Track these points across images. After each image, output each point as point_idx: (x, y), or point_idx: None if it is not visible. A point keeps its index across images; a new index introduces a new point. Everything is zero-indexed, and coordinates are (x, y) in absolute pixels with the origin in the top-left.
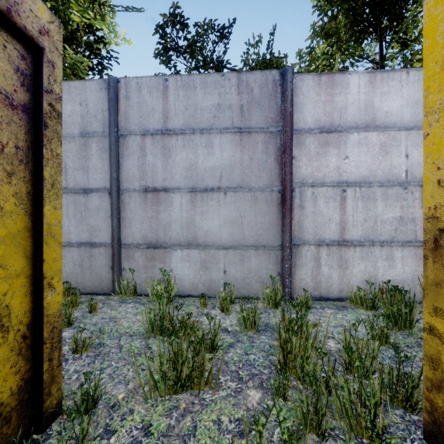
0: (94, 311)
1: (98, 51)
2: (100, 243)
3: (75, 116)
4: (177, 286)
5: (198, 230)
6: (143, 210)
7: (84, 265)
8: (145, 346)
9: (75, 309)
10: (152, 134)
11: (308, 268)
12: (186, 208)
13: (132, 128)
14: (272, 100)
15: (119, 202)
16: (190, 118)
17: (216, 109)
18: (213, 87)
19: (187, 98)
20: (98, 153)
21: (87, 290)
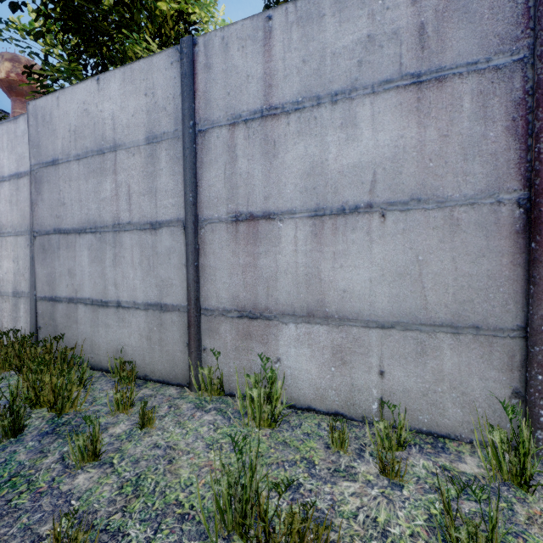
0: (148, 425)
1: None
2: (172, 306)
3: (140, 113)
4: (288, 388)
5: (326, 289)
6: (232, 253)
7: (153, 337)
8: None
9: (127, 414)
10: (247, 121)
11: None
12: (304, 247)
13: (216, 117)
14: None
15: (197, 240)
16: (311, 77)
17: (363, 47)
18: (357, 5)
19: (306, 40)
20: (168, 166)
21: (156, 375)
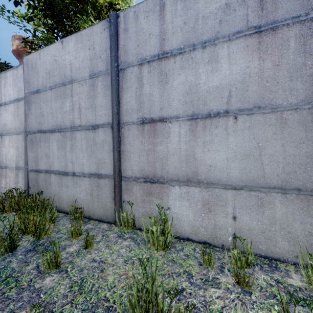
0: (89, 247)
1: None
2: (105, 175)
3: (86, 60)
4: (174, 226)
5: (198, 164)
6: (140, 143)
7: (94, 194)
8: None
9: (77, 239)
10: (149, 62)
11: None
12: (184, 139)
13: (130, 60)
14: None
15: (119, 135)
16: (189, 32)
17: (222, 11)
18: None
19: (186, 9)
20: (102, 91)
21: (95, 216)
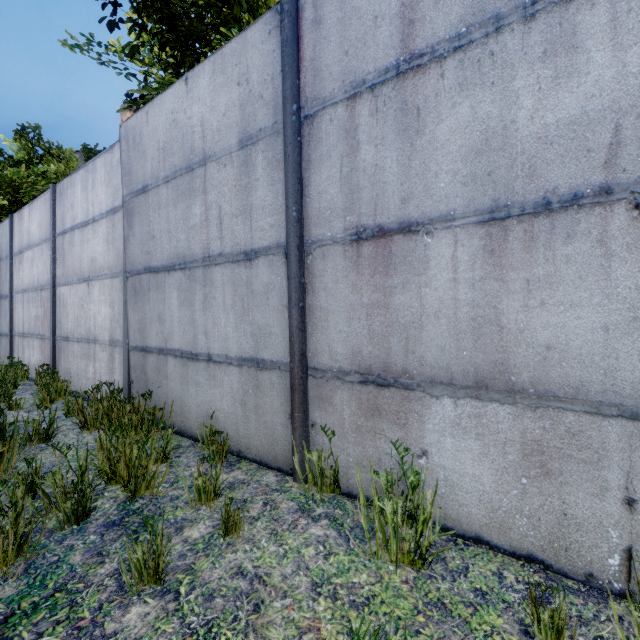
0: (233, 531)
1: None
2: (271, 363)
3: (232, 110)
4: (440, 499)
5: (511, 343)
6: (351, 288)
7: (248, 403)
8: None
9: (210, 508)
10: (373, 87)
11: None
12: (469, 274)
13: (328, 91)
14: None
15: (303, 272)
16: None
17: None
18: None
19: None
20: (265, 173)
21: (252, 453)
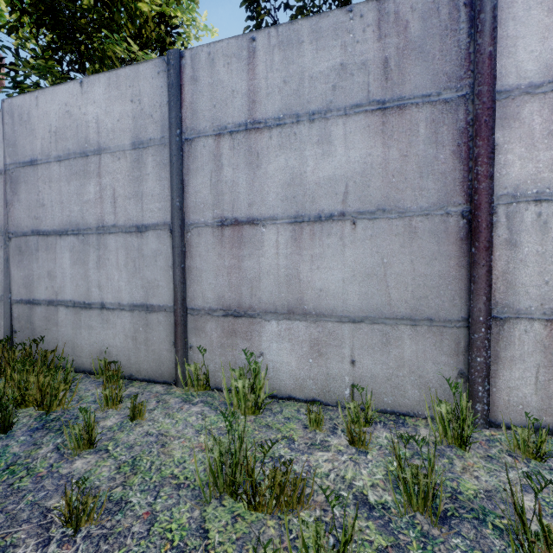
0: (138, 417)
1: (172, 47)
2: (158, 307)
3: (126, 119)
4: (270, 380)
5: (305, 288)
6: (218, 256)
7: (139, 338)
8: (197, 525)
9: (116, 409)
10: (232, 133)
11: (527, 367)
12: (285, 251)
13: (202, 127)
14: (448, 38)
15: (184, 243)
16: (292, 97)
17: (336, 74)
18: (331, 36)
19: (287, 63)
20: (155, 171)
21: (142, 374)
